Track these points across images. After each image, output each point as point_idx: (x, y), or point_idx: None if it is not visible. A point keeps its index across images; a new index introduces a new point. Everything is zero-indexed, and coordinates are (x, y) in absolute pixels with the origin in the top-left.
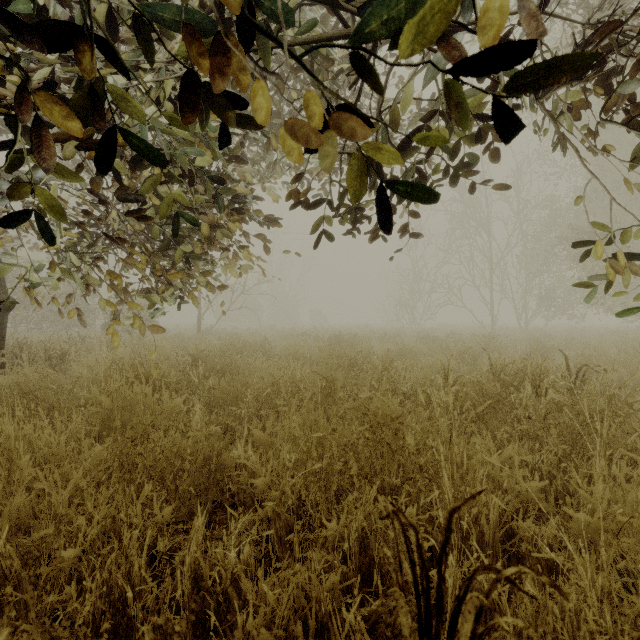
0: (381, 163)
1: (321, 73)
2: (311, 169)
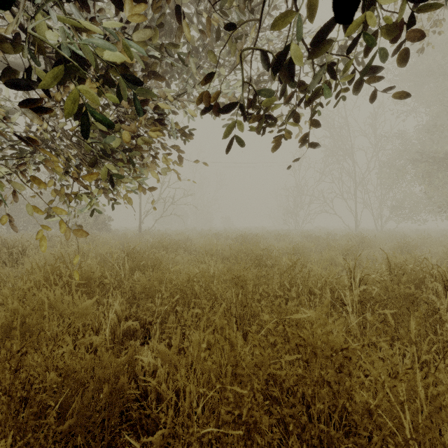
0: (295, 60)
1: (232, 1)
2: (223, 97)
